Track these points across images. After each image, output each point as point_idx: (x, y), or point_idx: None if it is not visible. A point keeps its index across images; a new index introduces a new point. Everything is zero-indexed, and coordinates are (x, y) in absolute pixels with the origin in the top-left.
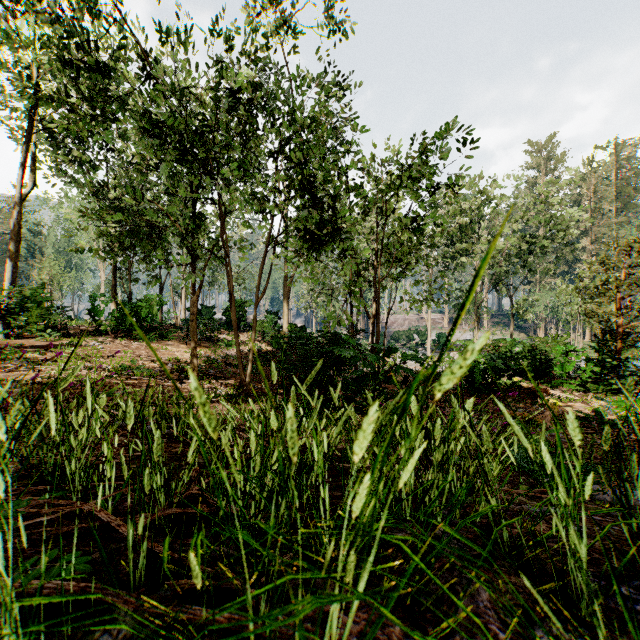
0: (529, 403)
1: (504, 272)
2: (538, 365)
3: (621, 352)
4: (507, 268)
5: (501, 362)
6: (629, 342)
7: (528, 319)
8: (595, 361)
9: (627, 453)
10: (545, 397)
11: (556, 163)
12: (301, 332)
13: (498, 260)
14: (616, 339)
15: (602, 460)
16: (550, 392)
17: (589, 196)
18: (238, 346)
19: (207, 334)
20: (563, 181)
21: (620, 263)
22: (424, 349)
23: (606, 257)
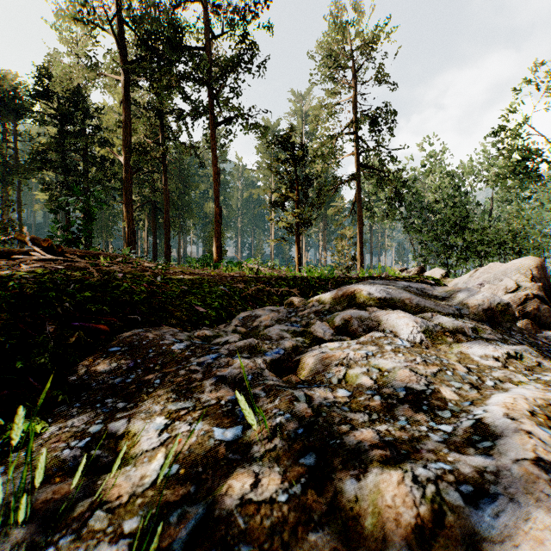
0: None
1: None
2: None
3: None
4: None
5: None
6: None
7: None
8: None
9: None
10: None
11: None
12: None
13: None
14: None
15: None
16: None
17: None
18: None
19: None
20: None
21: None
22: None
23: None
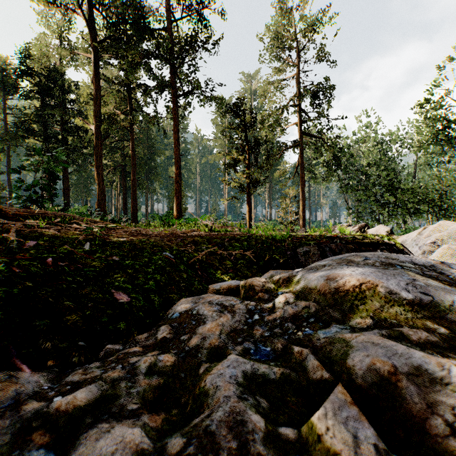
0: None
1: None
2: None
3: None
4: None
5: None
6: None
7: None
8: None
9: None
10: None
11: None
12: None
13: None
14: None
15: None
16: None
17: None
18: None
19: None
20: None
21: None
22: None
23: None
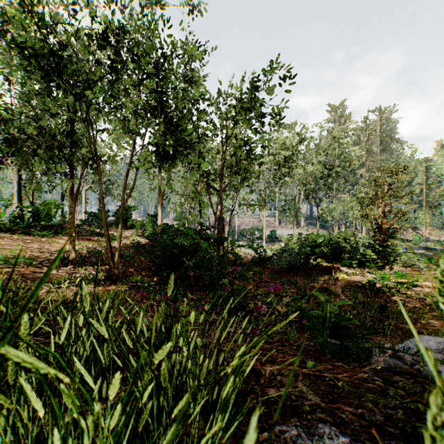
0: (327, 277)
1: (313, 189)
2: (333, 250)
3: (384, 241)
4: (315, 186)
5: (309, 249)
6: (389, 234)
7: (328, 220)
8: (369, 247)
9: (390, 312)
10: (337, 272)
11: (345, 119)
12: (170, 229)
13: (309, 180)
14: (381, 232)
15: (374, 318)
16: (341, 269)
17: (365, 142)
18: (107, 239)
19: (98, 231)
20: (349, 129)
21: (384, 181)
22: (262, 241)
23: (375, 177)
